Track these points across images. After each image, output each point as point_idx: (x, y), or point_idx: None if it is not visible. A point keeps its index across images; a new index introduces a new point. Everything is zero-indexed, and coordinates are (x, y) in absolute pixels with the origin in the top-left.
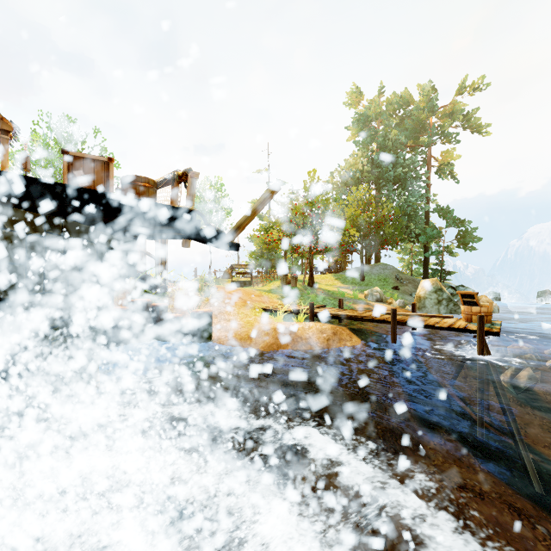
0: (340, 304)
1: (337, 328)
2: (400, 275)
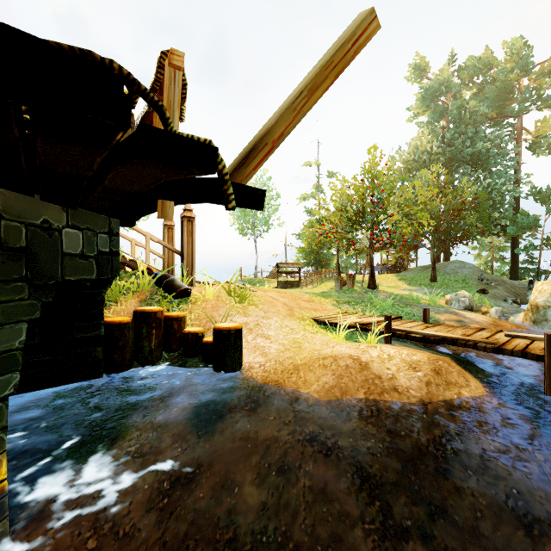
0: (425, 316)
1: (438, 362)
2: (484, 274)
